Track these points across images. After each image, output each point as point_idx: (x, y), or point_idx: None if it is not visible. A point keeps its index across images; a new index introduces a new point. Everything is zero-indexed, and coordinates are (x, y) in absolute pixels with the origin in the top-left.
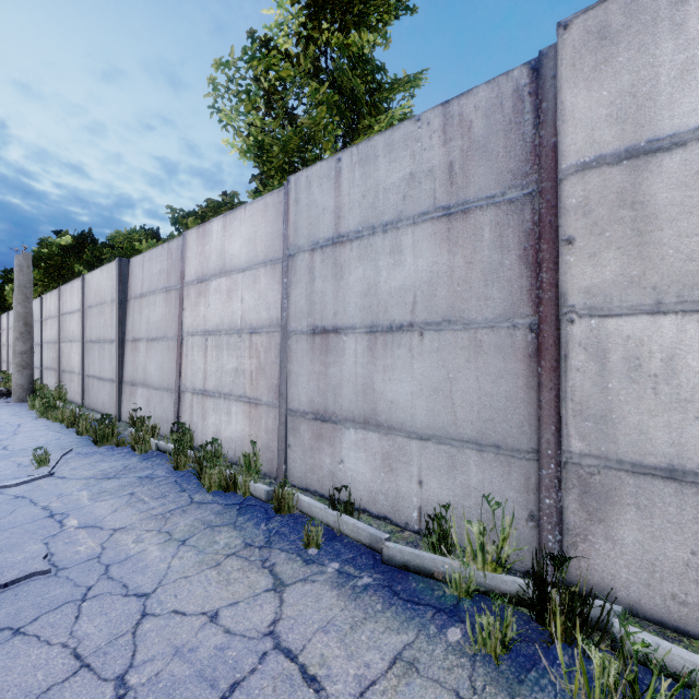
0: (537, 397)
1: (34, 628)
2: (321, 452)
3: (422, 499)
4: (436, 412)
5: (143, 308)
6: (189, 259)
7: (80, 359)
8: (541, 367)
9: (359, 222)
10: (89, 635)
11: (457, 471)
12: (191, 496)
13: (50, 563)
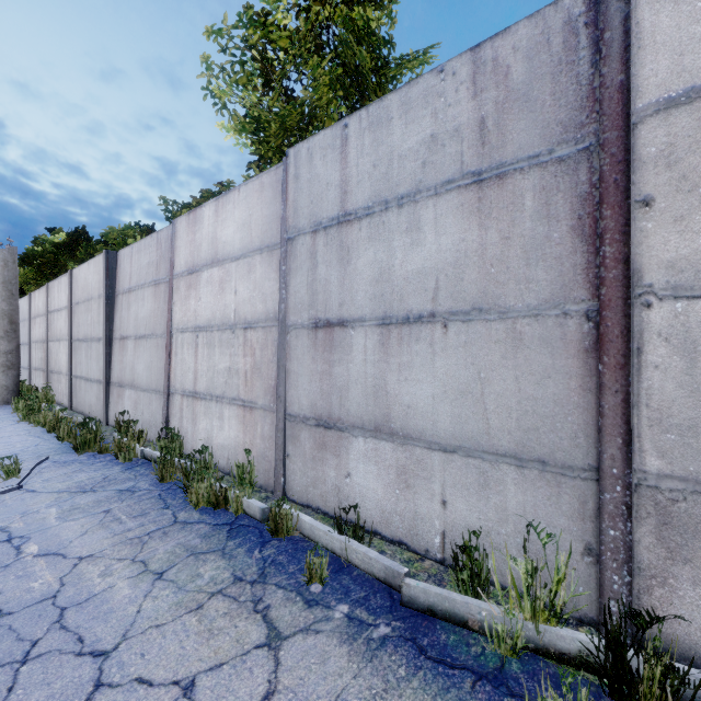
0: (597, 401)
1: None
2: (325, 464)
3: (446, 523)
4: (463, 419)
5: (131, 304)
6: (179, 249)
7: (67, 359)
8: (603, 364)
9: (370, 196)
10: None
11: (490, 490)
12: (175, 514)
13: None
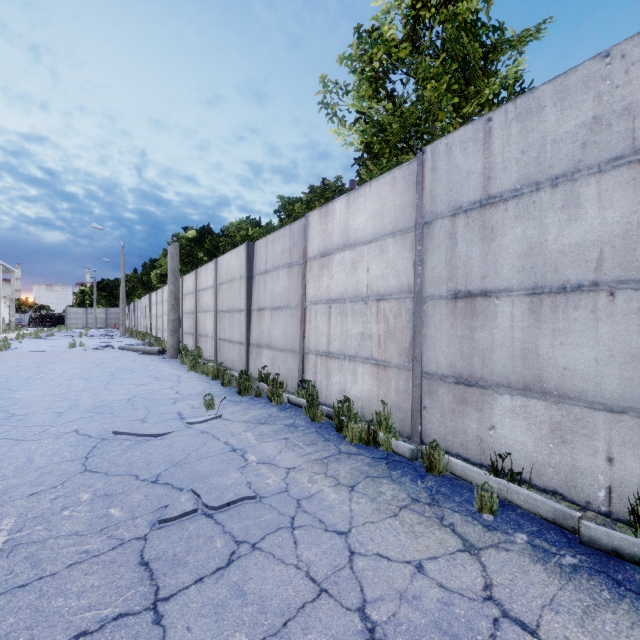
0: None
1: (266, 546)
2: (465, 416)
3: (612, 478)
4: (636, 381)
5: (267, 282)
6: (311, 237)
7: (213, 326)
8: None
9: (517, 180)
10: (313, 561)
11: None
12: (337, 446)
13: (252, 490)
